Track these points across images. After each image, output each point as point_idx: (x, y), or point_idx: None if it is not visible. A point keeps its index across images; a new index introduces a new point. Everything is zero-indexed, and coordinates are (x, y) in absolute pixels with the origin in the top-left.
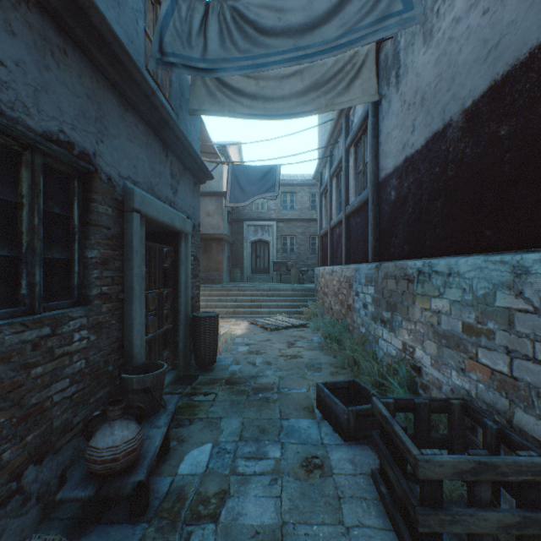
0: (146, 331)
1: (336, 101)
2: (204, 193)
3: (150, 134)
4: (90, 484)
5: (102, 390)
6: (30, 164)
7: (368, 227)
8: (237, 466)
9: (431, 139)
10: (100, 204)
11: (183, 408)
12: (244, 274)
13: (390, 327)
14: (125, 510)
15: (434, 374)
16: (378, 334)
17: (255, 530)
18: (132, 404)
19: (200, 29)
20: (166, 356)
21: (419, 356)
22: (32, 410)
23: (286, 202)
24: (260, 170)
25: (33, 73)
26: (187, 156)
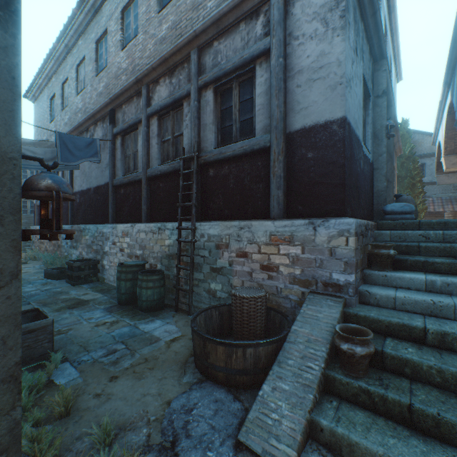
0: None
1: None
2: None
3: None
4: None
5: None
6: None
7: (69, 210)
8: None
9: (88, 189)
10: None
11: None
12: None
13: (76, 248)
14: None
15: (87, 257)
16: (72, 253)
17: (32, 290)
18: None
19: None
20: None
21: (84, 254)
22: None
23: None
24: None
25: None
26: None
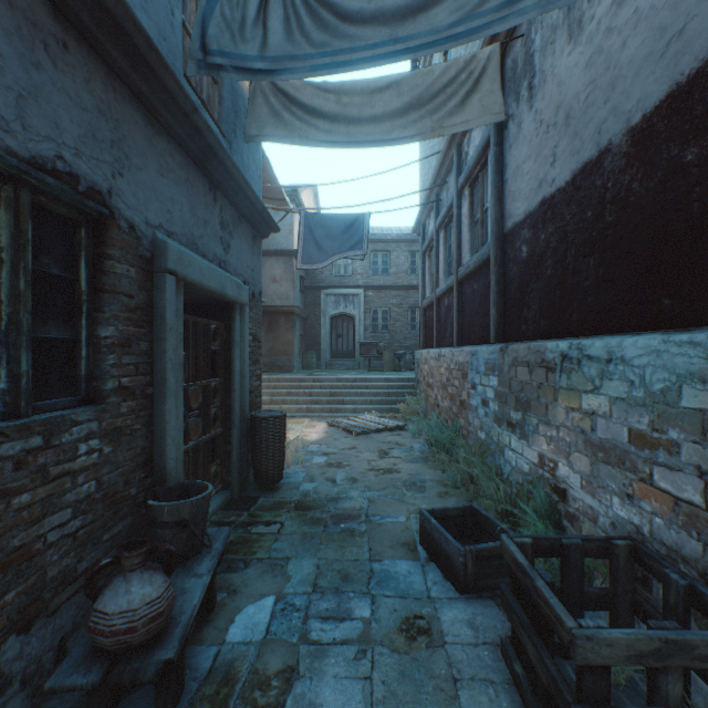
0: (186, 438)
1: (447, 122)
2: (268, 251)
3: (190, 168)
4: (95, 665)
5: (121, 523)
6: (12, 203)
7: (490, 296)
8: (309, 630)
9: (580, 171)
10: (118, 262)
11: (236, 544)
12: (322, 359)
13: (520, 433)
14: (149, 698)
15: (586, 501)
16: (503, 441)
17: None
18: (158, 547)
19: (258, 15)
20: (214, 471)
21: (564, 474)
22: (14, 556)
23: (376, 264)
24: (343, 220)
25: (15, 71)
26: (243, 200)
